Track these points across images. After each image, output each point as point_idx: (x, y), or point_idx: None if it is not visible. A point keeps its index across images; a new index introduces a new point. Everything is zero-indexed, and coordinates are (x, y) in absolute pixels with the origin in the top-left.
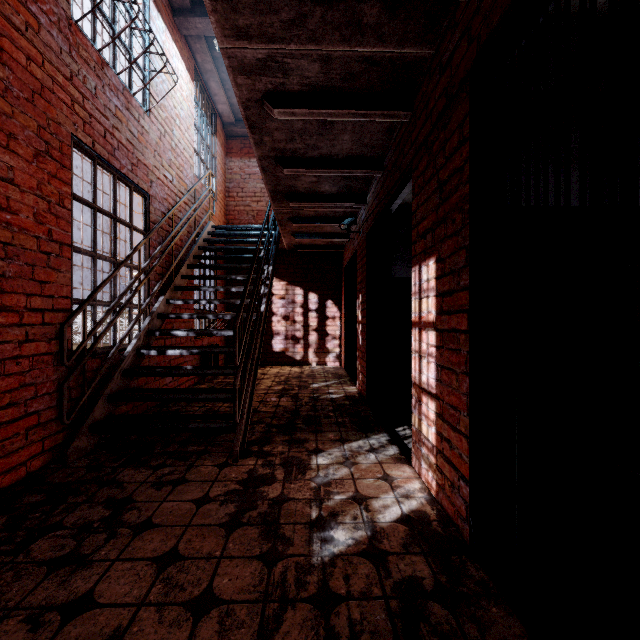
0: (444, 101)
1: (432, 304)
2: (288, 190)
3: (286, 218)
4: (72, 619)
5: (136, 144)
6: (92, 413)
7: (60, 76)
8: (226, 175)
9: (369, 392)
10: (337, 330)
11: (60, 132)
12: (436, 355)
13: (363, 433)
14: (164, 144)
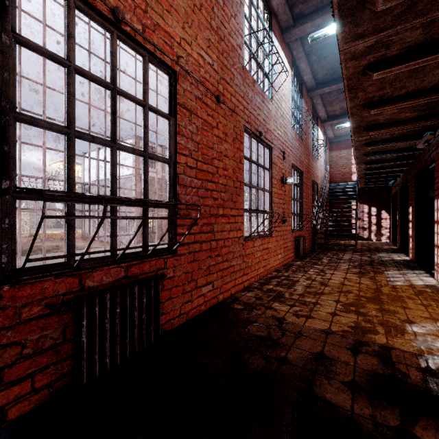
0: (412, 174)
1: (411, 216)
2: (366, 177)
3: (362, 181)
4: (342, 257)
5: (317, 172)
6: (316, 241)
7: (311, 168)
8: (329, 159)
9: (401, 246)
10: (387, 225)
11: (311, 180)
12: (411, 228)
13: (395, 253)
14: (319, 166)
